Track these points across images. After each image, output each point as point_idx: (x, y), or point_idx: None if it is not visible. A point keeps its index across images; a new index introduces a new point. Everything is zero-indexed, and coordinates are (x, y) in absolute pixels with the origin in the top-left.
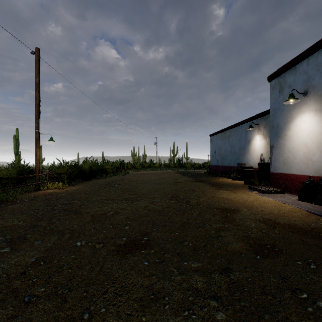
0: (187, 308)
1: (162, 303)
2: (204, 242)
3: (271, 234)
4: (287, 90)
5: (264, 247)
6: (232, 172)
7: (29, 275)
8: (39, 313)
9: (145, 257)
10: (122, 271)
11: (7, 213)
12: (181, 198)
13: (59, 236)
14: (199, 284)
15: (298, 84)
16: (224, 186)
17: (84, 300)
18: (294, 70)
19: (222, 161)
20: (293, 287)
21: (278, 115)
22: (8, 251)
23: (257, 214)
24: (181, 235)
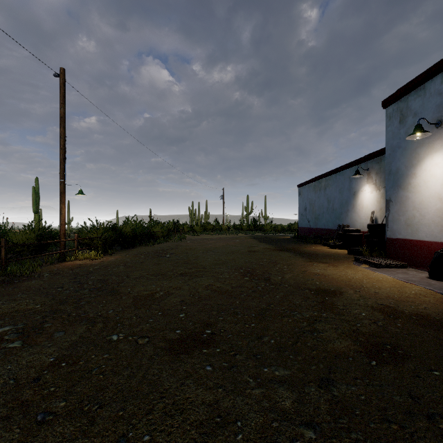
0: (270, 440)
1: (233, 431)
2: (292, 338)
3: (392, 328)
4: (411, 119)
5: (382, 347)
6: (330, 237)
7: (45, 382)
8: (56, 440)
9: (208, 359)
10: (174, 380)
11: (21, 292)
12: (258, 274)
13: (88, 325)
14: (287, 403)
15: (427, 110)
16: (319, 257)
17: (120, 422)
18: (422, 90)
19: (315, 221)
20: (429, 411)
21: (398, 156)
22: (18, 347)
23: (368, 297)
24: (259, 328)
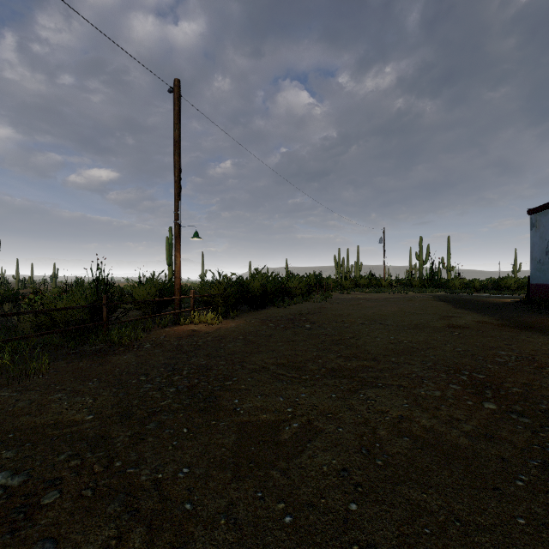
0: None
1: None
2: None
3: None
4: None
5: None
6: None
7: None
8: None
9: None
10: None
11: (99, 376)
12: (514, 396)
13: (112, 531)
14: None
15: None
16: None
17: None
18: None
19: None
20: None
21: None
22: None
23: None
24: None
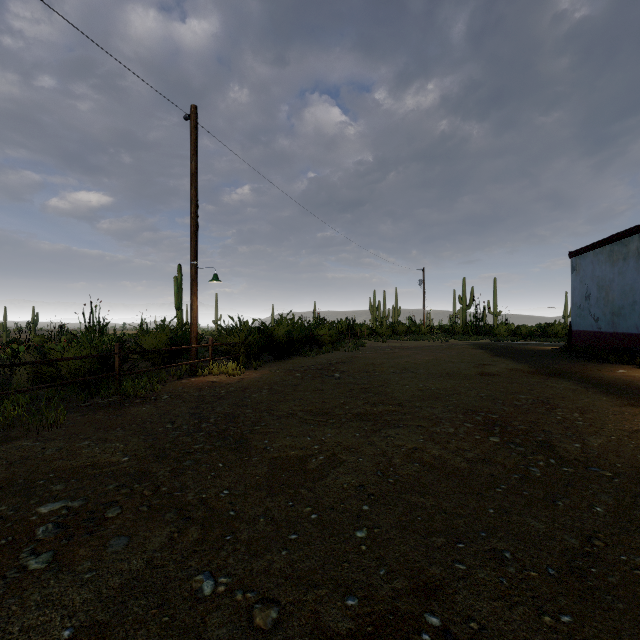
0: None
1: None
2: None
3: None
4: None
5: None
6: None
7: None
8: None
9: None
10: None
11: (121, 426)
12: (519, 431)
13: (173, 529)
14: None
15: None
16: None
17: None
18: None
19: (612, 320)
20: None
21: None
22: (39, 567)
23: None
24: None
